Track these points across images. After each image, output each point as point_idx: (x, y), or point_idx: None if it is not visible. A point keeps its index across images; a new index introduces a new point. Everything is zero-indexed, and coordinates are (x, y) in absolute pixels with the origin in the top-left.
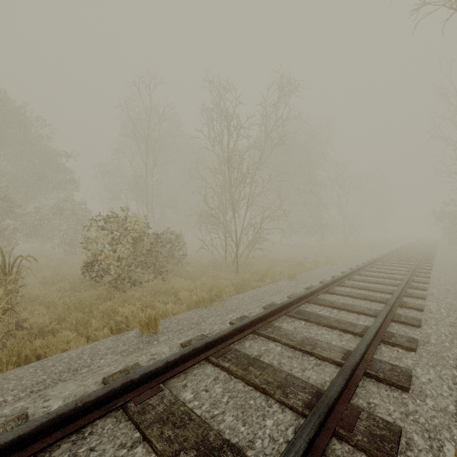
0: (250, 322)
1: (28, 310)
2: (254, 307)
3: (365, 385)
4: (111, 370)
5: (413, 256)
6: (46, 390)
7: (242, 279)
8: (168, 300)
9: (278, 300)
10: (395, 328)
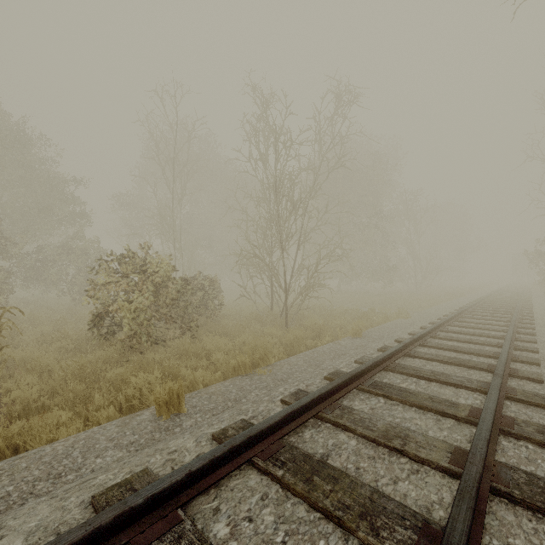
0: (311, 402)
1: (15, 378)
2: (312, 376)
3: (495, 511)
4: (107, 481)
5: (505, 307)
6: (4, 517)
7: (294, 336)
8: (198, 364)
9: (344, 367)
10: (512, 409)
